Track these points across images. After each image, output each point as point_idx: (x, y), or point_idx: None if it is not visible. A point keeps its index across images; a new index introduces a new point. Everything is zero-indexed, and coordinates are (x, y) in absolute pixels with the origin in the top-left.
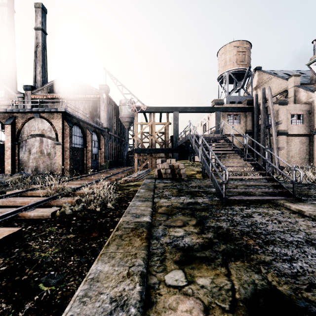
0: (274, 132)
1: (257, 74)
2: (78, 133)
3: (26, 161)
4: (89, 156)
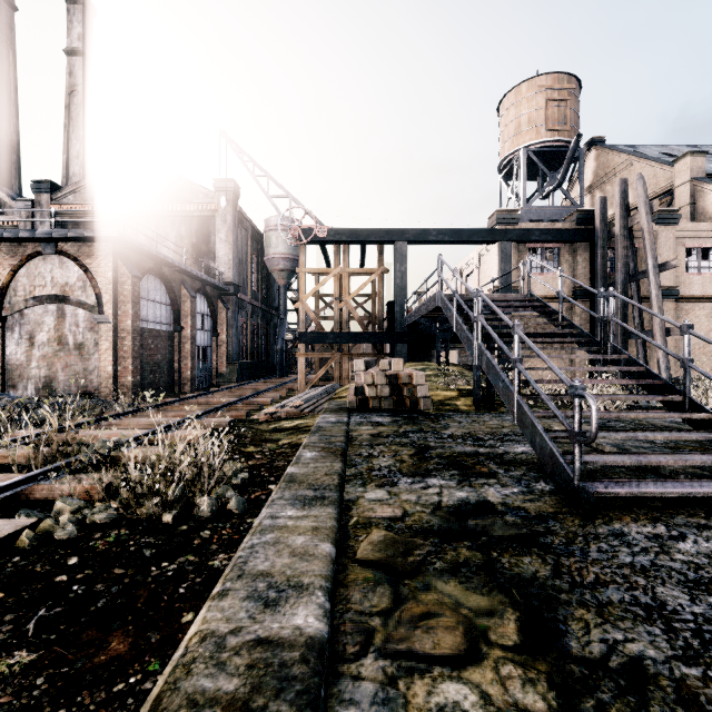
0: (655, 290)
1: (595, 155)
2: (158, 295)
3: (23, 365)
4: (186, 352)
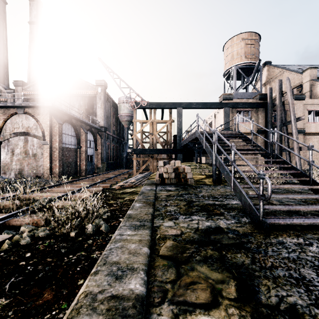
0: (294, 129)
1: (267, 69)
2: (70, 132)
3: (9, 163)
4: (83, 158)
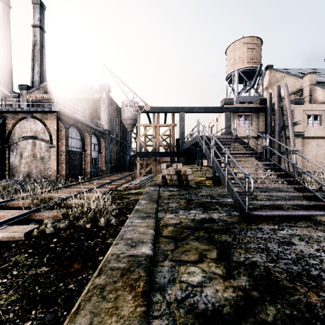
0: (291, 134)
1: (269, 73)
2: (75, 135)
3: (18, 166)
4: (87, 161)
